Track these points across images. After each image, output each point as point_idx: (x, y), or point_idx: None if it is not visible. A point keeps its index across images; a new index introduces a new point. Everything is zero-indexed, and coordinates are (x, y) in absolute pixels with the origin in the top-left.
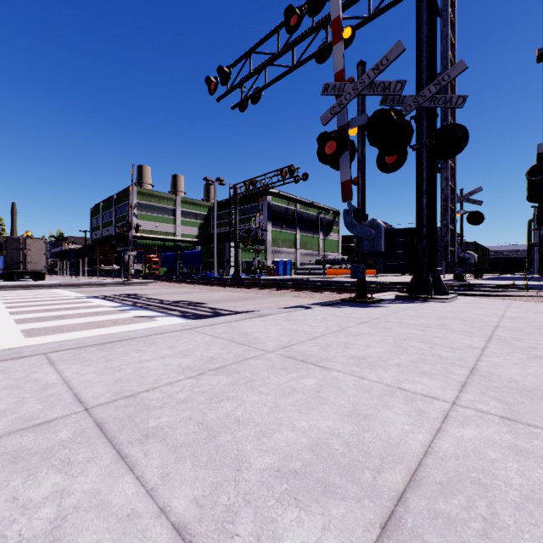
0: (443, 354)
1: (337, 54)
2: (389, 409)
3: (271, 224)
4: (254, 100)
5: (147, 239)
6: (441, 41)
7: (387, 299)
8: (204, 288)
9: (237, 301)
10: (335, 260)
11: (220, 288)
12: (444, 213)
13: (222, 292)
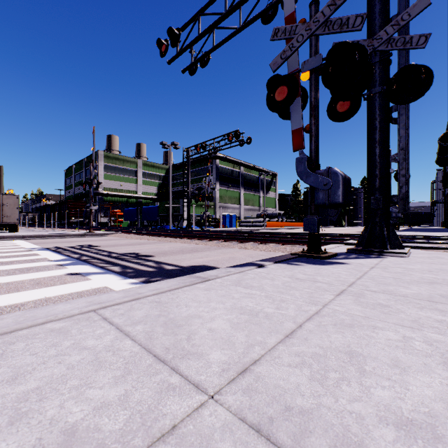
0: None
1: None
2: None
3: (219, 183)
4: (203, 64)
5: (112, 196)
6: None
7: (339, 253)
8: (157, 239)
9: (185, 253)
10: (273, 215)
11: (172, 239)
12: (401, 162)
13: (173, 243)
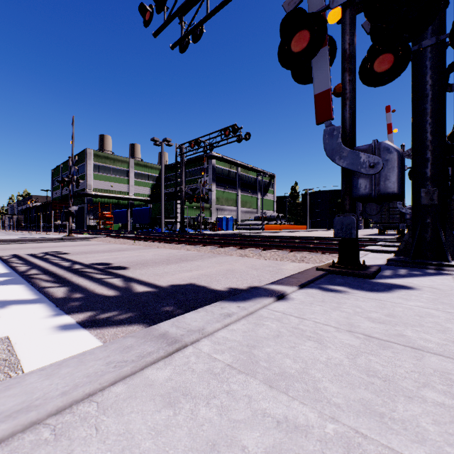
0: None
1: None
2: None
3: (216, 185)
4: (196, 38)
5: (102, 197)
6: None
7: (378, 266)
8: (143, 244)
9: (170, 264)
10: (271, 217)
11: (160, 244)
12: None
13: (160, 249)
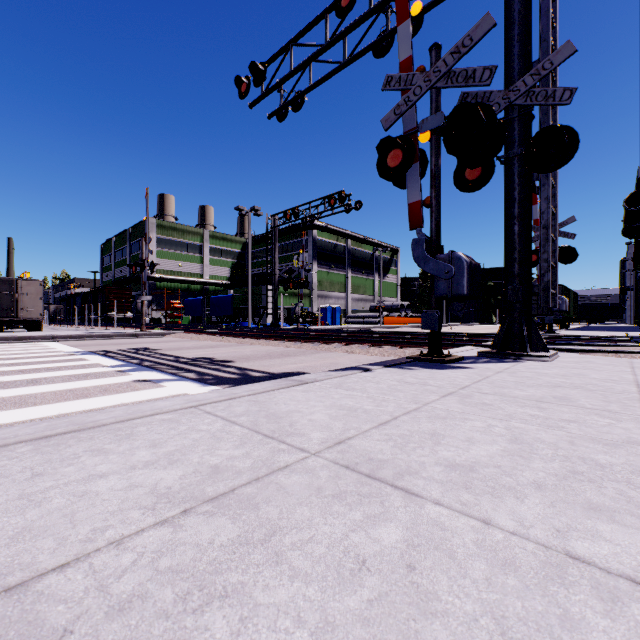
0: (599, 458)
1: (403, 37)
2: (581, 636)
3: (317, 263)
4: (296, 107)
5: (168, 281)
6: (540, 19)
7: (468, 357)
8: (233, 340)
9: (273, 358)
10: (393, 307)
11: (253, 340)
12: (543, 244)
13: (256, 346)
